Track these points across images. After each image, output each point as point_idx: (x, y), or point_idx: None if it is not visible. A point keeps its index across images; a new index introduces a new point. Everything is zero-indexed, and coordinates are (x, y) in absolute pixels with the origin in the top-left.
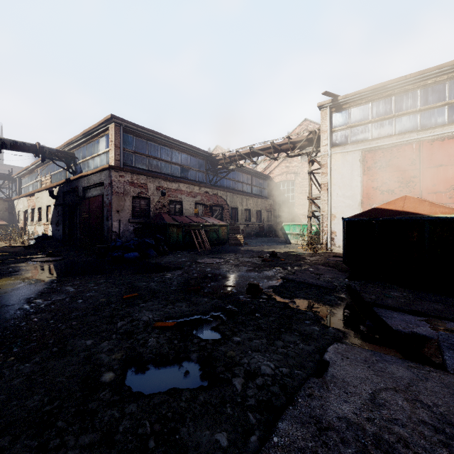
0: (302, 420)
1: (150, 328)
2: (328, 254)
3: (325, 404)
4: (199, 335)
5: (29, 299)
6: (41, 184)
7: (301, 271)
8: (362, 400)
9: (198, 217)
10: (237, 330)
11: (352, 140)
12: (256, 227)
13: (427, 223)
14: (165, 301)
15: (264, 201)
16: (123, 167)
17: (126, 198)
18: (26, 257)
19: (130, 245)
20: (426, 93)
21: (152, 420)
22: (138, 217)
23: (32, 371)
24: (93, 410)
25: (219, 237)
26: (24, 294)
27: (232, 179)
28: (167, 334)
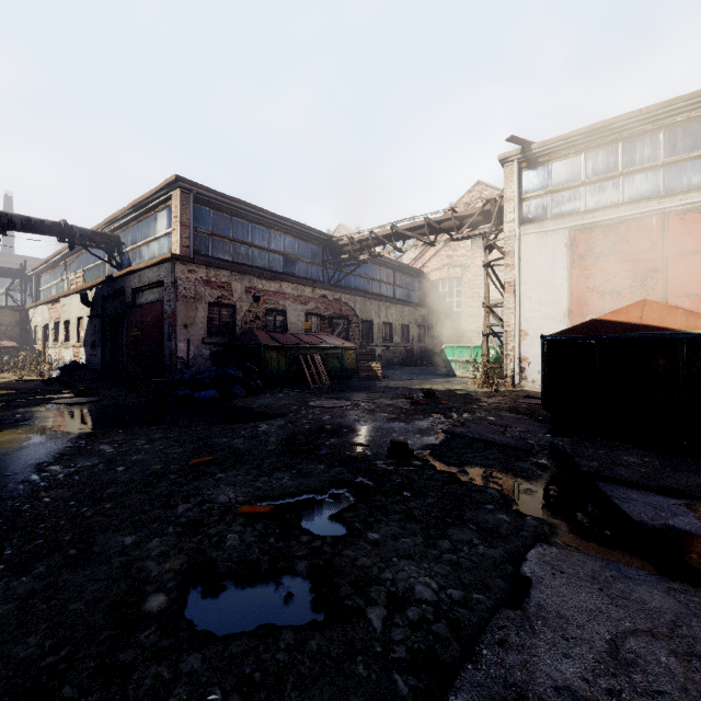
0: (492, 692)
1: (231, 515)
2: (516, 393)
3: (531, 661)
4: (311, 528)
5: (40, 464)
6: (69, 285)
7: (474, 420)
8: (596, 653)
9: (310, 335)
10: (373, 520)
11: (553, 212)
12: (401, 350)
13: (681, 343)
14: (257, 469)
15: (414, 311)
16: (193, 257)
17: (199, 305)
18: (44, 398)
19: (204, 379)
20: (674, 138)
21: (226, 686)
22: (218, 335)
23: (30, 591)
24: (126, 665)
25: (343, 366)
26: (33, 457)
27: (363, 276)
28: (258, 526)
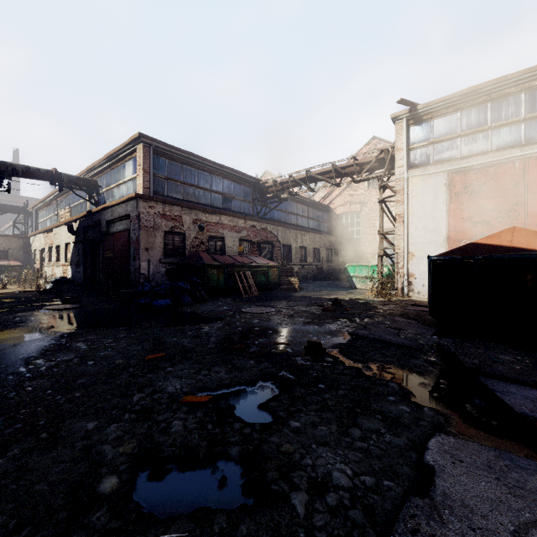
0: None
1: (176, 404)
2: (406, 302)
3: None
4: (242, 415)
5: (28, 358)
6: (60, 218)
7: (373, 324)
8: None
9: (243, 256)
10: (294, 409)
11: (435, 159)
12: (313, 268)
13: None
14: (199, 364)
15: (323, 237)
16: (152, 196)
17: (157, 233)
18: (38, 305)
19: (160, 291)
20: (533, 98)
21: None
22: (171, 256)
23: (4, 471)
24: None
25: (269, 280)
26: (24, 352)
27: (284, 211)
28: (199, 414)
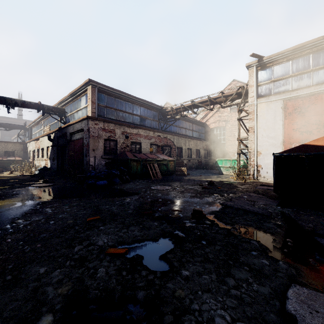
0: None
1: (103, 254)
2: (256, 183)
3: None
4: (148, 264)
5: (14, 219)
6: (44, 132)
7: (236, 198)
8: None
9: (152, 154)
10: (185, 260)
11: (275, 91)
12: (196, 162)
13: None
14: (121, 224)
15: (202, 142)
16: (97, 117)
17: (100, 140)
18: (29, 183)
19: (101, 175)
20: None
21: None
22: (108, 154)
23: None
24: None
25: (168, 169)
26: (12, 214)
27: (178, 126)
28: (117, 263)
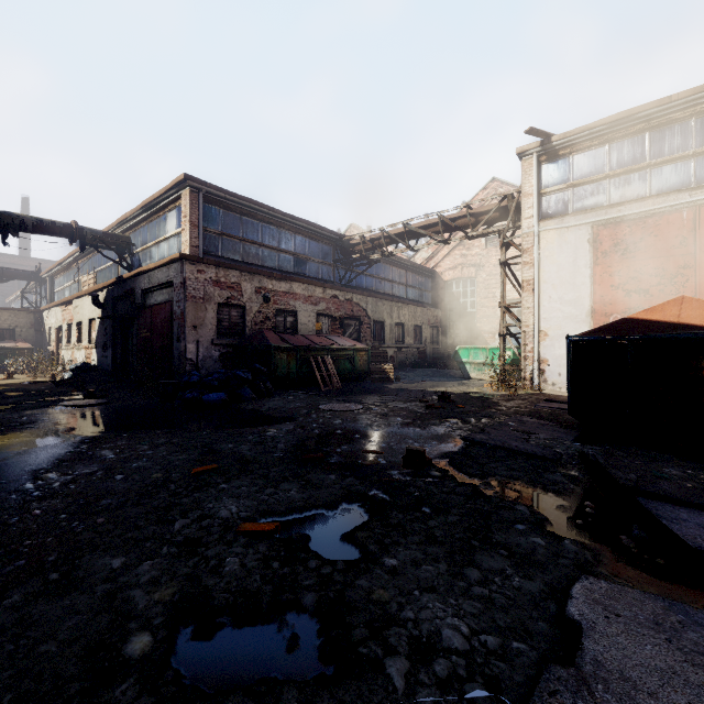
0: None
1: (232, 533)
2: (536, 396)
3: None
4: (320, 549)
5: (37, 471)
6: (82, 287)
7: (494, 426)
8: None
9: (321, 336)
10: (389, 541)
11: (575, 207)
12: (414, 352)
13: None
14: (263, 479)
15: (427, 311)
16: (202, 257)
17: (208, 306)
18: (53, 399)
19: (212, 381)
20: None
21: None
22: (227, 336)
23: None
24: None
25: (355, 368)
26: (32, 463)
27: (375, 276)
28: (261, 548)
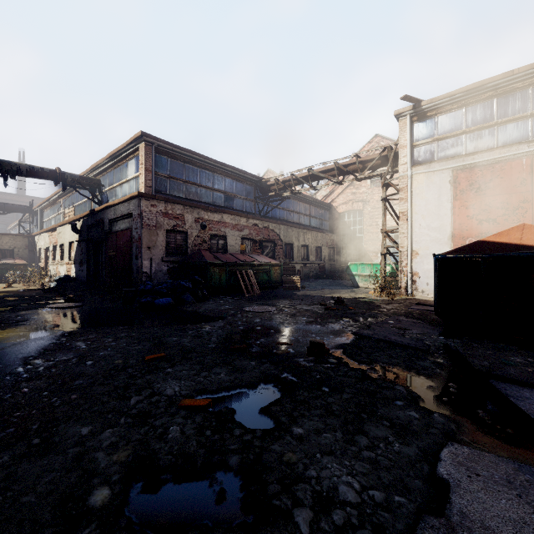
0: None
1: (175, 407)
2: (410, 301)
3: None
4: (243, 420)
5: (27, 358)
6: (64, 217)
7: (378, 324)
8: None
9: (245, 255)
10: (297, 414)
11: (439, 156)
12: (315, 267)
13: None
14: (199, 364)
15: (326, 236)
16: (155, 195)
17: (159, 232)
18: (42, 303)
19: (162, 289)
20: None
21: None
22: (173, 255)
23: None
24: None
25: (271, 279)
26: (23, 352)
27: (286, 209)
28: (197, 419)
